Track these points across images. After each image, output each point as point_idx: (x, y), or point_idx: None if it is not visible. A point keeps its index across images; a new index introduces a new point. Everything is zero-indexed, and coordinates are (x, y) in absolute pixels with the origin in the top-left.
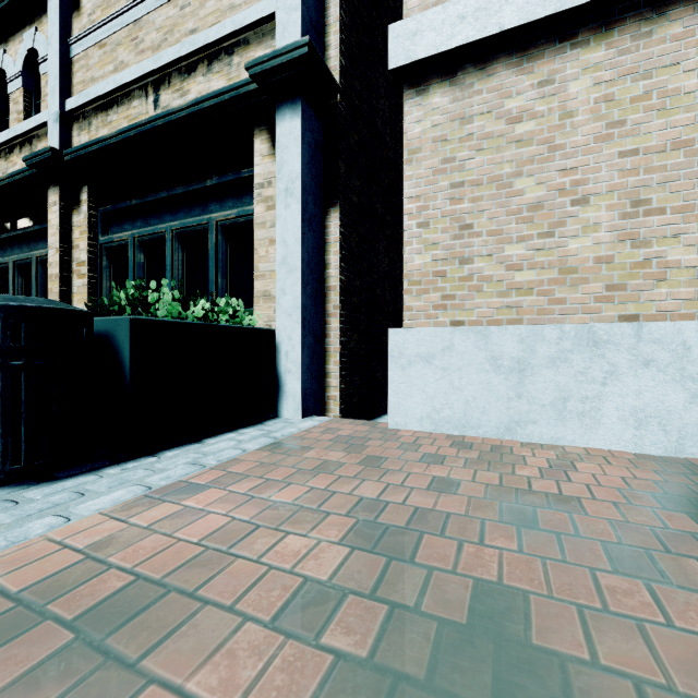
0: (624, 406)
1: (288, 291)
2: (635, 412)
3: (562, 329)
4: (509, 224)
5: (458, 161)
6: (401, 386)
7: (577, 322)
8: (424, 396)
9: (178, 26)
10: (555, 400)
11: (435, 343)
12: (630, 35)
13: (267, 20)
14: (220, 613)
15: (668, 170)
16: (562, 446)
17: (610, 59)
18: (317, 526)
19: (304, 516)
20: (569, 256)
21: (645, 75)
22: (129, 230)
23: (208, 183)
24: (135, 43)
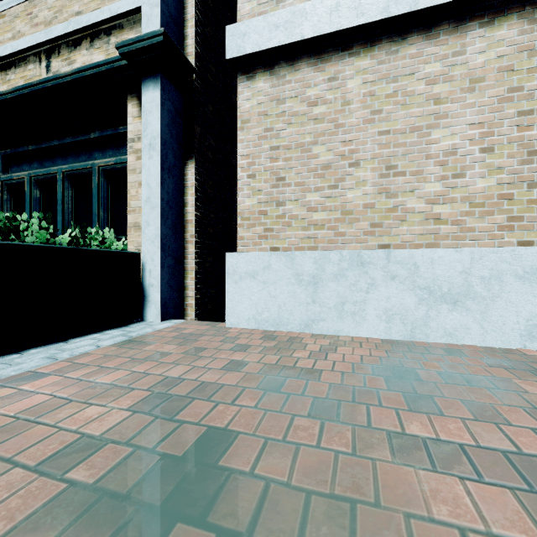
0: (379, 307)
1: (151, 223)
2: (386, 311)
3: (341, 254)
4: (309, 178)
5: (275, 131)
6: (235, 295)
7: (352, 249)
8: (251, 302)
9: (66, 8)
10: (337, 304)
11: (258, 263)
12: (385, 51)
13: (137, 11)
14: (3, 464)
15: (407, 146)
16: (341, 336)
17: (373, 66)
18: (122, 399)
19: (117, 392)
20: (348, 203)
21: (394, 80)
22: (27, 170)
23: (92, 136)
24: (30, 17)
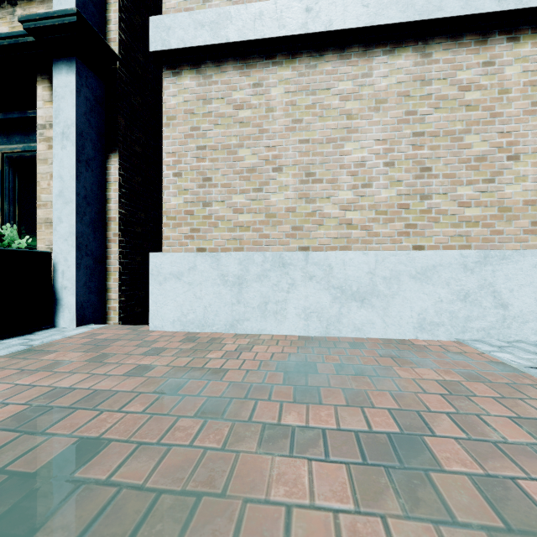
0: (299, 306)
1: (64, 220)
2: (305, 310)
3: (264, 255)
4: (235, 180)
5: (202, 131)
6: (159, 297)
7: (276, 250)
8: (176, 304)
9: None
10: (261, 304)
11: (184, 264)
12: (305, 65)
13: None
14: None
15: (324, 155)
16: (264, 335)
17: (294, 77)
18: None
19: None
20: (271, 206)
21: (312, 93)
22: None
23: None
24: None
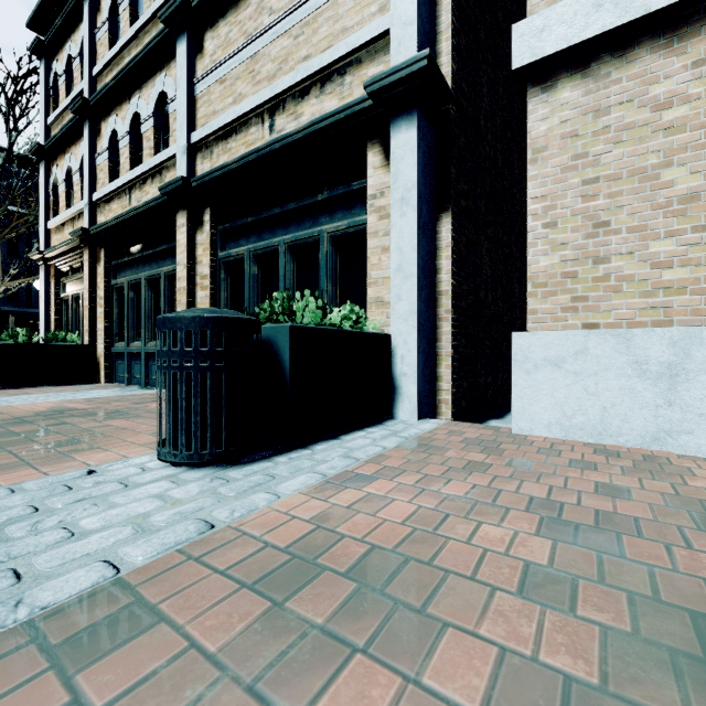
0: None
1: (404, 297)
2: None
3: None
4: (655, 218)
5: (591, 157)
6: (526, 391)
7: None
8: (553, 401)
9: (292, 55)
10: None
11: (566, 346)
12: None
13: (380, 37)
14: (460, 582)
15: None
16: None
17: None
18: (500, 519)
19: (481, 509)
20: None
21: None
22: (244, 245)
23: (319, 198)
24: (252, 75)
